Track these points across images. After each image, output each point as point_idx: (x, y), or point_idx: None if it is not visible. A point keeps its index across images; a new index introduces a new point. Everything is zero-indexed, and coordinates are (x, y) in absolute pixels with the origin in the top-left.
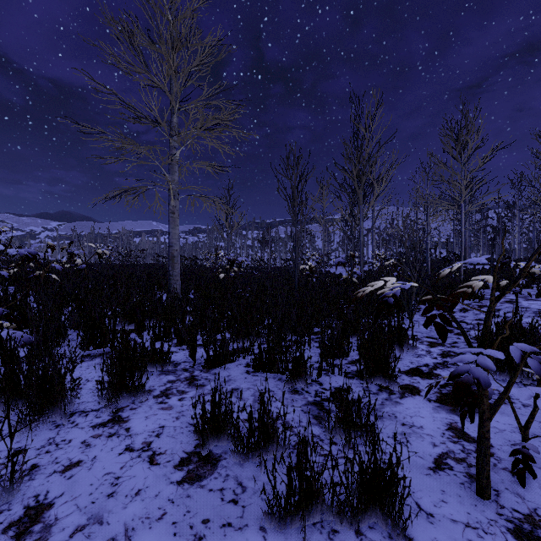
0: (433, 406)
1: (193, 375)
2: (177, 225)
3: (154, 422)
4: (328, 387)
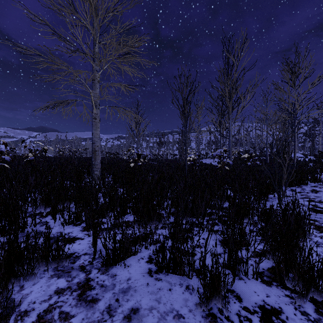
0: None
1: (88, 279)
2: (98, 127)
3: None
4: (250, 306)
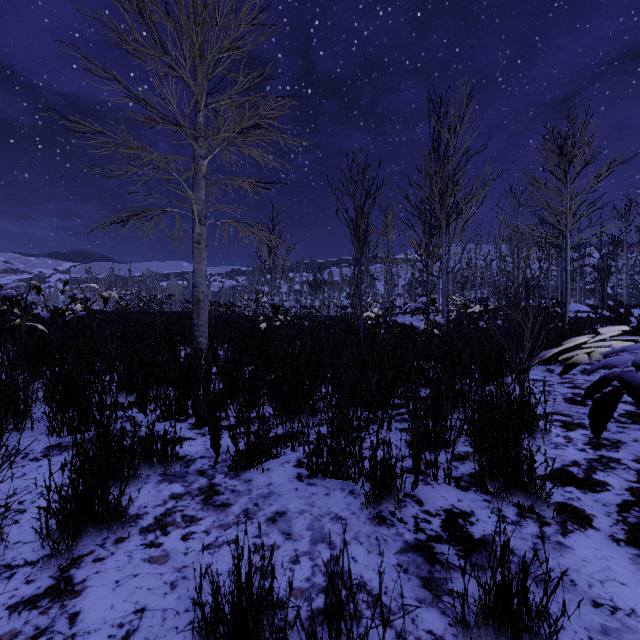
0: (628, 554)
1: (212, 484)
2: (204, 259)
3: (128, 596)
4: (433, 509)
